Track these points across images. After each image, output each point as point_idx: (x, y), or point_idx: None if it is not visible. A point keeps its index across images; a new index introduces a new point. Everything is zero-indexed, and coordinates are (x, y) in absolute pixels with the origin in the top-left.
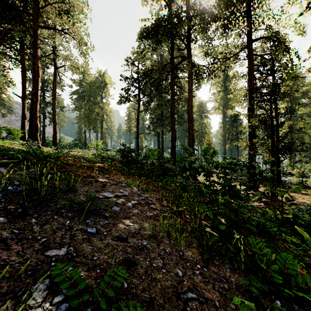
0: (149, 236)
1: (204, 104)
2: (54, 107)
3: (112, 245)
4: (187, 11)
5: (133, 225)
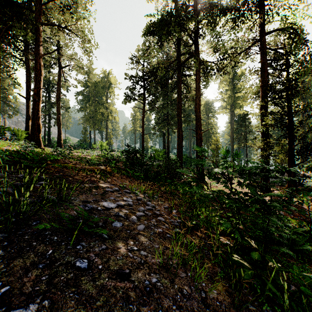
0: (159, 267)
1: (211, 103)
2: (58, 107)
3: (108, 288)
4: (195, 5)
5: (138, 249)
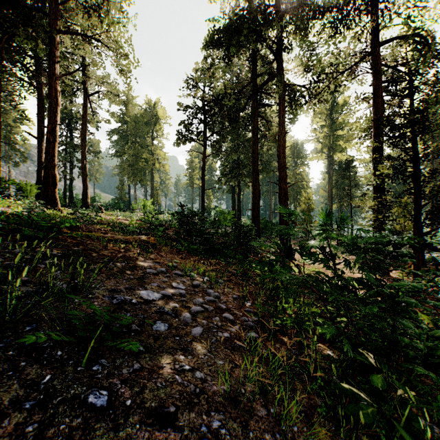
0: (224, 399)
1: (300, 146)
2: (83, 152)
3: None
4: (278, 4)
5: (191, 368)
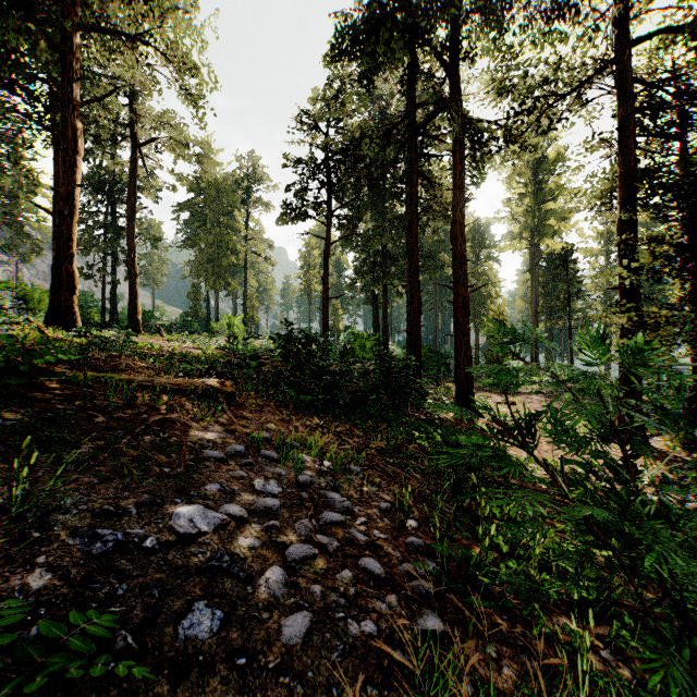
0: None
1: (485, 228)
2: (131, 237)
3: None
4: None
5: None
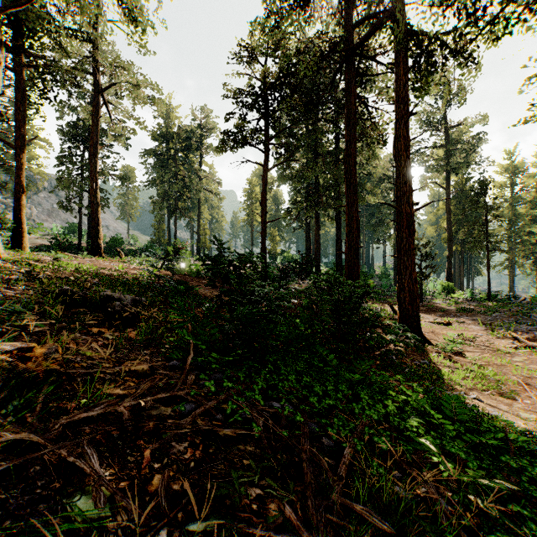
0: None
1: None
2: (93, 171)
3: None
4: None
5: None
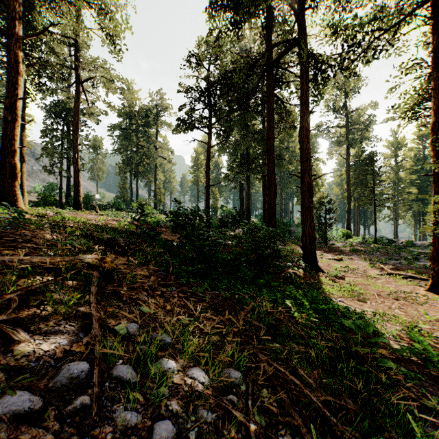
0: None
1: (314, 139)
2: (75, 144)
3: None
4: None
5: None
